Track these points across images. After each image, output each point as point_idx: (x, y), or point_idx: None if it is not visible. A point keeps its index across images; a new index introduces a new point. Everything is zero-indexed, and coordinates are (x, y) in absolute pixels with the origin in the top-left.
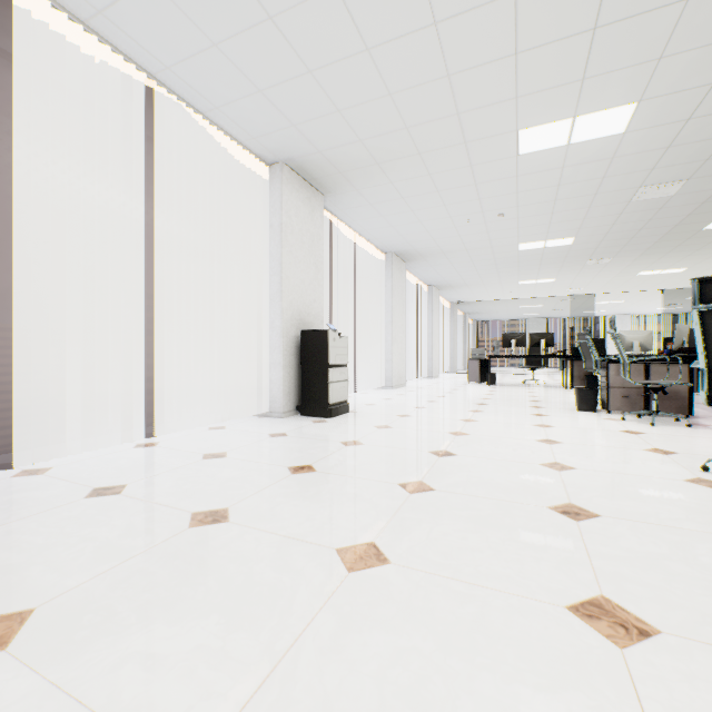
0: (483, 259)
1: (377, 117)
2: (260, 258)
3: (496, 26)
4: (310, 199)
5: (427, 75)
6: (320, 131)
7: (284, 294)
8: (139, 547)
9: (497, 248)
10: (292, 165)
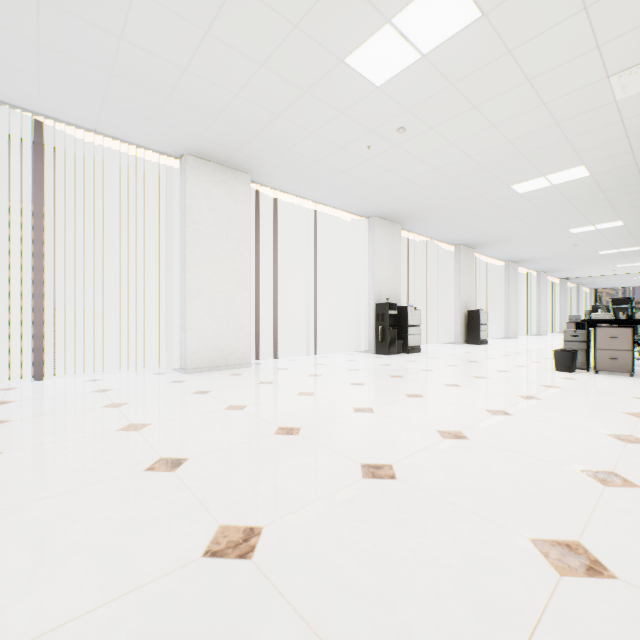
0: (575, 259)
1: (503, 234)
2: (449, 282)
3: (546, 220)
4: (469, 253)
5: (523, 227)
6: (479, 238)
7: (460, 296)
8: (460, 353)
9: (582, 254)
10: (463, 244)
